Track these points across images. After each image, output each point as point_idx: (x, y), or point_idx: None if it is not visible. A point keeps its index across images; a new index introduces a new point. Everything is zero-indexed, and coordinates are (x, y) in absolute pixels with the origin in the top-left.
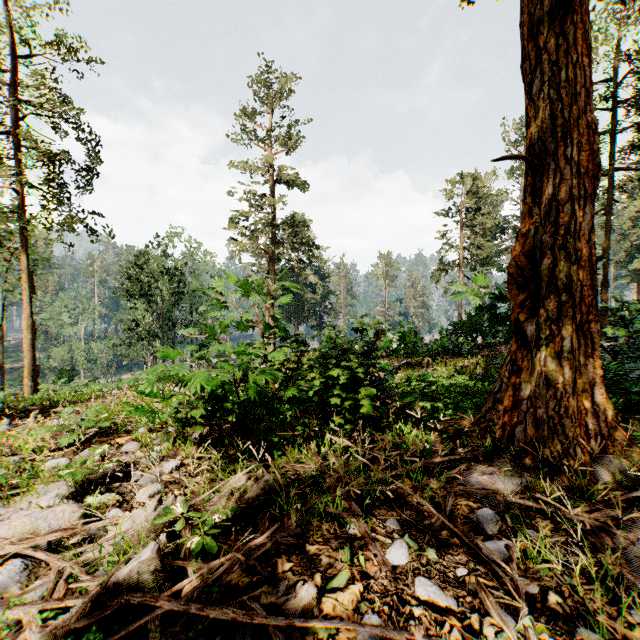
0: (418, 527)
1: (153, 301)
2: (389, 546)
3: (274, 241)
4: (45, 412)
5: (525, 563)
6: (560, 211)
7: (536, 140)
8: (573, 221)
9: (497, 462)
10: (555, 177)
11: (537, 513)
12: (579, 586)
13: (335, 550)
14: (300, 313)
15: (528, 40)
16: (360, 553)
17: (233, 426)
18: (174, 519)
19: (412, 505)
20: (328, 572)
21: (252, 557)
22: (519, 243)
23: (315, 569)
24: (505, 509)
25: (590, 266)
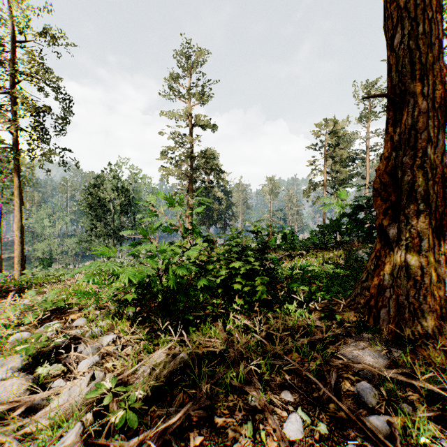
0: (308, 399)
1: (107, 210)
2: (285, 419)
3: (192, 168)
4: (22, 292)
5: (406, 439)
6: (418, 138)
7: (397, 82)
8: (429, 146)
9: (366, 338)
10: (413, 111)
11: (407, 386)
12: None
13: (239, 424)
14: (210, 219)
15: (390, 3)
16: (261, 426)
17: (159, 305)
18: (103, 393)
19: (302, 377)
20: (234, 446)
21: (168, 431)
22: (382, 164)
23: (222, 443)
24: (381, 384)
25: (442, 182)
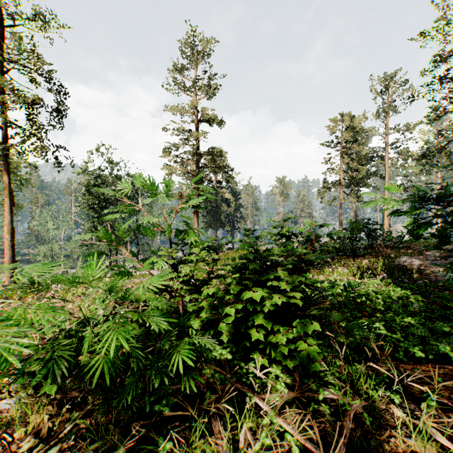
0: None
1: (109, 212)
2: None
3: (198, 166)
4: None
5: None
6: None
7: None
8: None
9: None
10: None
11: None
12: None
13: None
14: (218, 221)
15: None
16: None
17: None
18: None
19: None
20: None
21: None
22: None
23: None
24: None
25: None
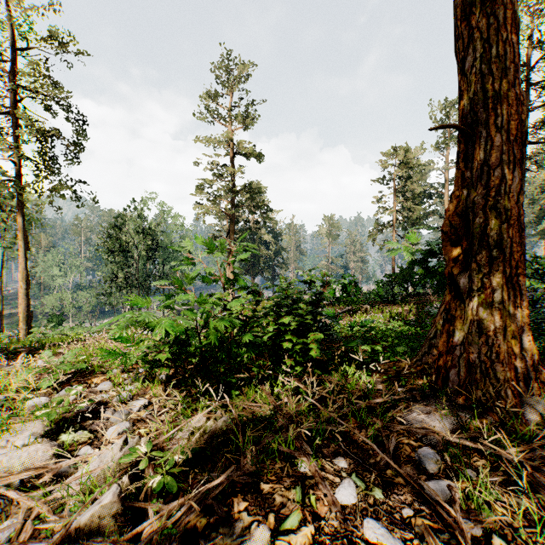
0: (364, 466)
1: (130, 256)
2: (338, 485)
3: (234, 205)
4: (33, 353)
5: (467, 503)
6: (491, 175)
7: (468, 111)
8: (503, 184)
9: (433, 402)
10: (486, 144)
11: (473, 452)
12: (521, 529)
13: (287, 489)
14: (256, 267)
15: (461, 21)
16: (311, 492)
17: (196, 367)
18: (138, 458)
19: (358, 443)
20: (281, 512)
21: (210, 496)
22: (453, 204)
23: (269, 508)
24: (444, 449)
25: (518, 225)
